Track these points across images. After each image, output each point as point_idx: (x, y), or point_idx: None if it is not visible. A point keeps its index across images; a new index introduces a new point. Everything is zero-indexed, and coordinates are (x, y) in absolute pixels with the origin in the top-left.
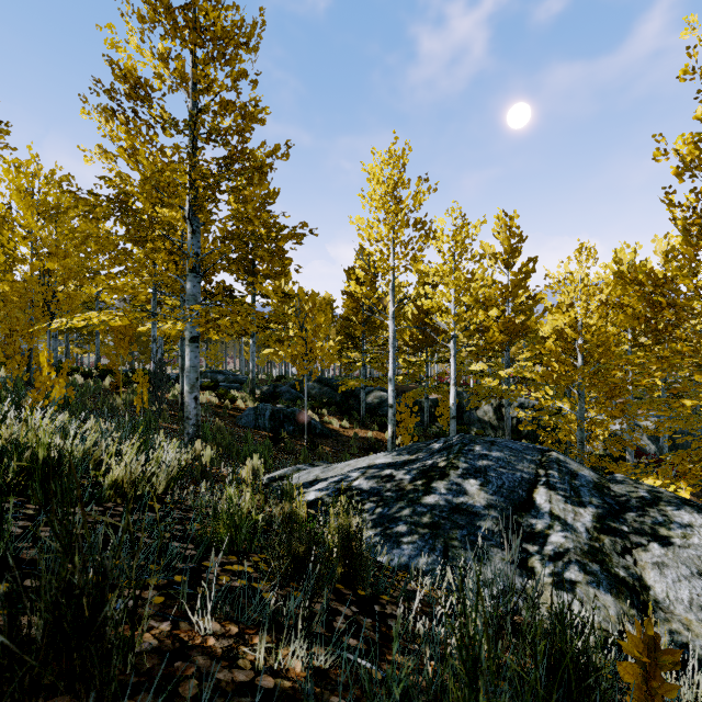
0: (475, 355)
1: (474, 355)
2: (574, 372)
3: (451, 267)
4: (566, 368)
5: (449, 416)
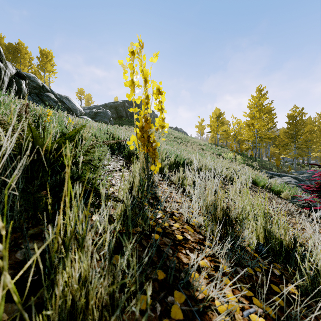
0: None
1: None
2: None
3: None
4: None
5: None
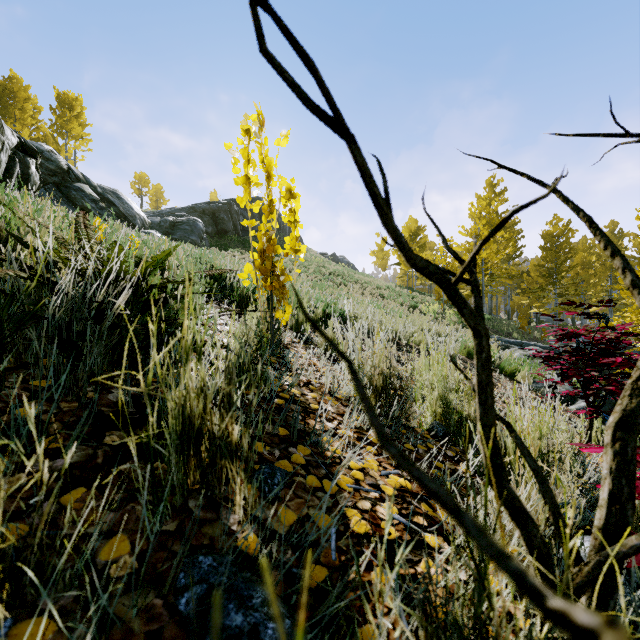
0: None
1: None
2: None
3: None
4: None
5: None
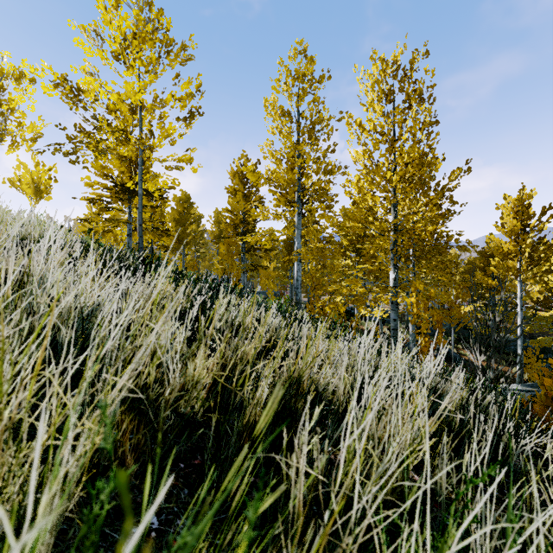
0: None
1: None
2: None
3: None
4: None
5: None
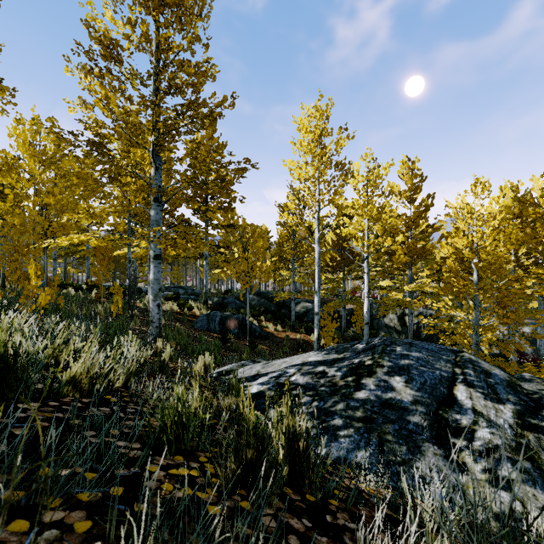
0: (383, 274)
1: (382, 274)
2: (471, 285)
3: (365, 201)
4: (465, 282)
5: (362, 322)
